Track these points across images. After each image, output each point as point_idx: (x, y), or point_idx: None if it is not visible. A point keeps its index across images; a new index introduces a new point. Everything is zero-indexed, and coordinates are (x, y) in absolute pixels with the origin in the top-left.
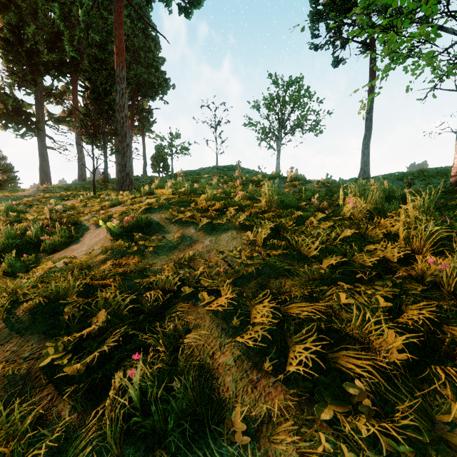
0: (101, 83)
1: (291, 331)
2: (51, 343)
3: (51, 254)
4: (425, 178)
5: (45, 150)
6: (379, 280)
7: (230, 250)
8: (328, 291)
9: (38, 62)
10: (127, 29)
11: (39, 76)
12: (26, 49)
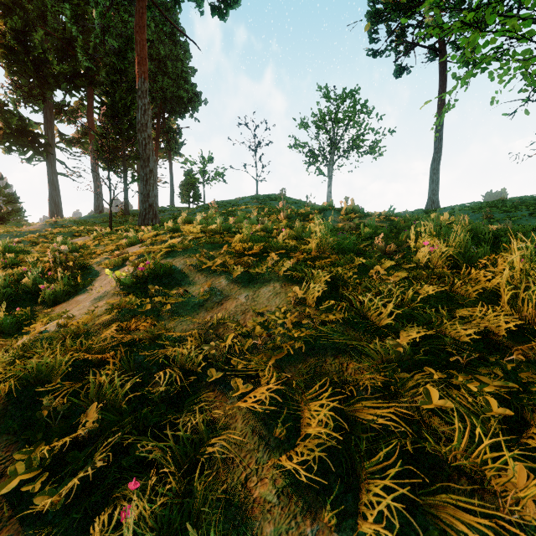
0: (121, 97)
1: (362, 452)
2: (21, 453)
3: (51, 307)
4: (507, 209)
5: (55, 177)
6: (481, 364)
7: (272, 311)
8: (409, 381)
9: (47, 74)
10: (151, 34)
11: (48, 90)
12: (33, 59)
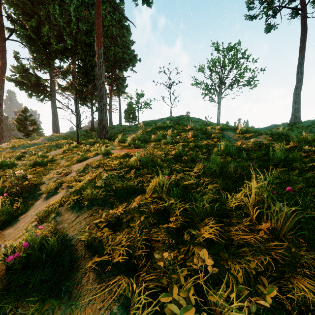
0: (89, 60)
1: None
2: None
3: None
4: None
5: (55, 109)
6: None
7: None
8: None
9: (50, 50)
10: (108, 22)
11: (52, 60)
12: (43, 42)
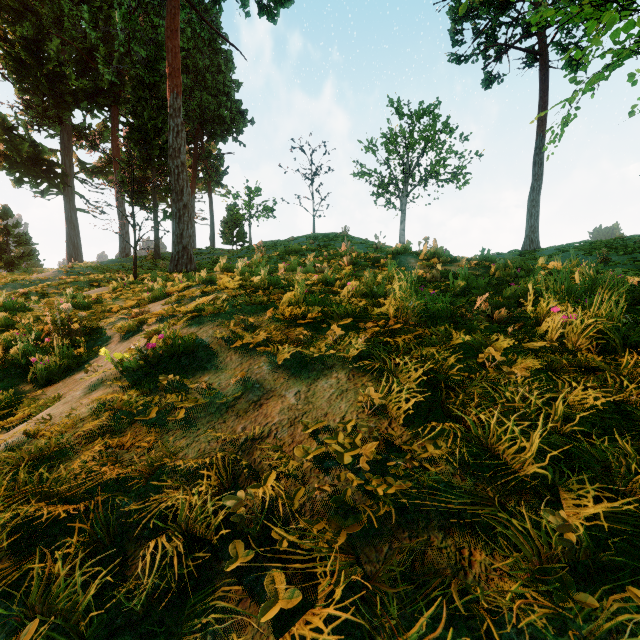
0: (150, 118)
1: None
2: None
3: (44, 387)
4: (628, 250)
5: (74, 213)
6: None
7: (336, 424)
8: (599, 609)
9: (63, 91)
10: (187, 42)
11: (66, 110)
12: (48, 73)
